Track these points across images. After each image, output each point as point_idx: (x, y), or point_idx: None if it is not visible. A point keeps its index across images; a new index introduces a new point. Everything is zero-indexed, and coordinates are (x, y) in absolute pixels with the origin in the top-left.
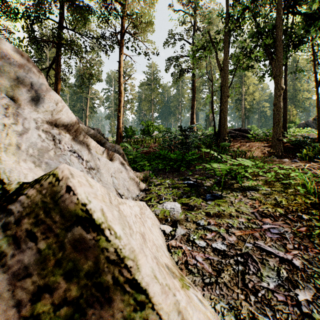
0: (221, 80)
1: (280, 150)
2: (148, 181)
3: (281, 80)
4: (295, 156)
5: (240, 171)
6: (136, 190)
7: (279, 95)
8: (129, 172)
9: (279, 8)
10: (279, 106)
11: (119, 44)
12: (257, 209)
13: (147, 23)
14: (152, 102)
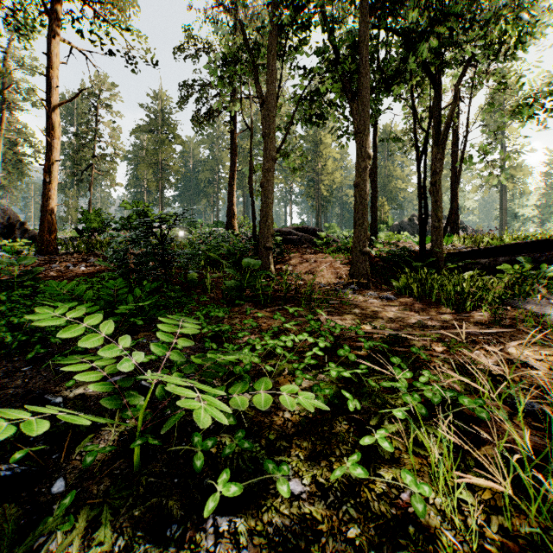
0: (261, 124)
1: (365, 273)
2: None
3: (367, 141)
4: (389, 283)
5: None
6: None
7: (364, 167)
8: None
9: (364, 5)
10: (364, 189)
11: (48, 13)
12: None
13: None
14: (160, 167)
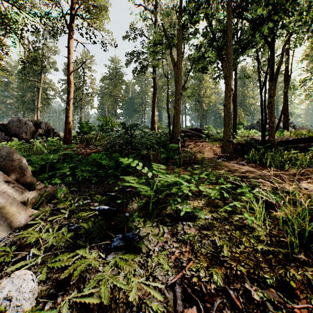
0: (174, 76)
1: (230, 152)
2: (42, 206)
3: (231, 81)
4: (243, 157)
5: (172, 191)
6: (5, 229)
7: (229, 96)
8: (2, 195)
9: (229, 9)
10: (229, 107)
11: (68, 27)
12: (182, 273)
13: (100, 7)
14: (115, 98)
